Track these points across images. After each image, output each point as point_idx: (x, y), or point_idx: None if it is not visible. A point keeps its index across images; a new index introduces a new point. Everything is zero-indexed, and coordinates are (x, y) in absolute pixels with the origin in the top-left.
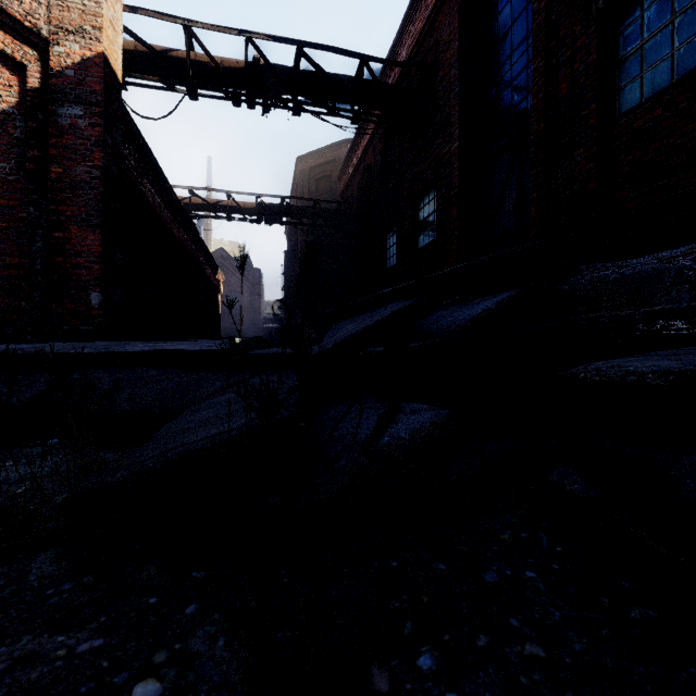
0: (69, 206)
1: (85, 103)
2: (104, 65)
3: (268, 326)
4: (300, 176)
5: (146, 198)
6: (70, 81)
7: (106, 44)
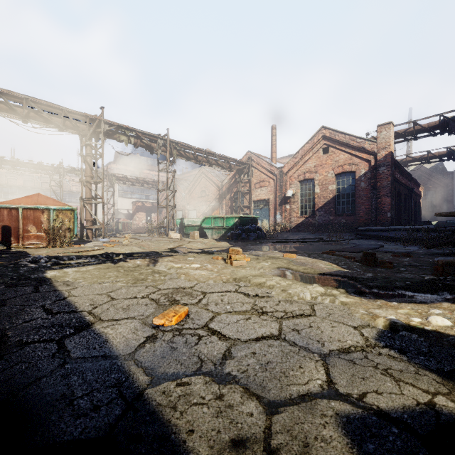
0: (382, 192)
1: (386, 166)
2: (391, 154)
3: None
4: None
5: (395, 178)
6: (382, 161)
7: (391, 148)
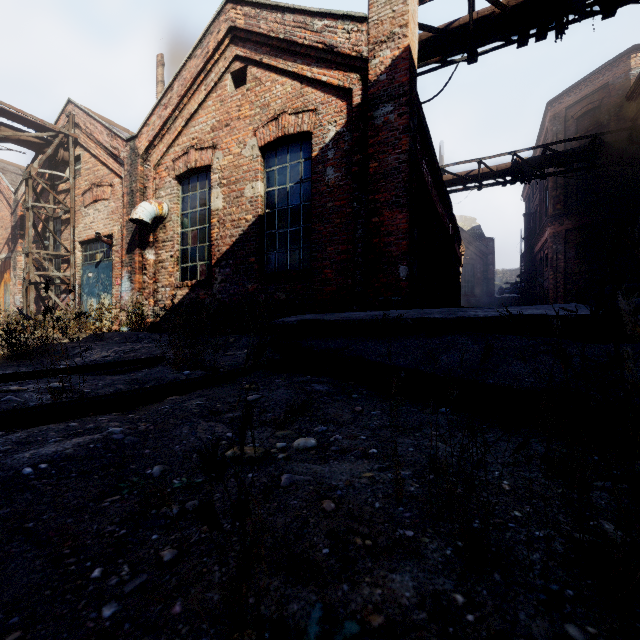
0: (382, 193)
1: (394, 99)
2: (409, 57)
3: (503, 297)
4: (552, 122)
5: (423, 178)
6: (383, 84)
7: (409, 37)
